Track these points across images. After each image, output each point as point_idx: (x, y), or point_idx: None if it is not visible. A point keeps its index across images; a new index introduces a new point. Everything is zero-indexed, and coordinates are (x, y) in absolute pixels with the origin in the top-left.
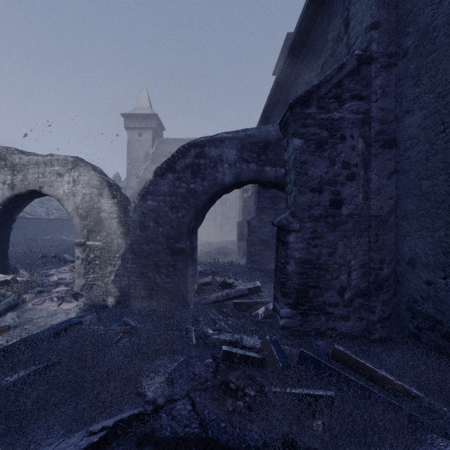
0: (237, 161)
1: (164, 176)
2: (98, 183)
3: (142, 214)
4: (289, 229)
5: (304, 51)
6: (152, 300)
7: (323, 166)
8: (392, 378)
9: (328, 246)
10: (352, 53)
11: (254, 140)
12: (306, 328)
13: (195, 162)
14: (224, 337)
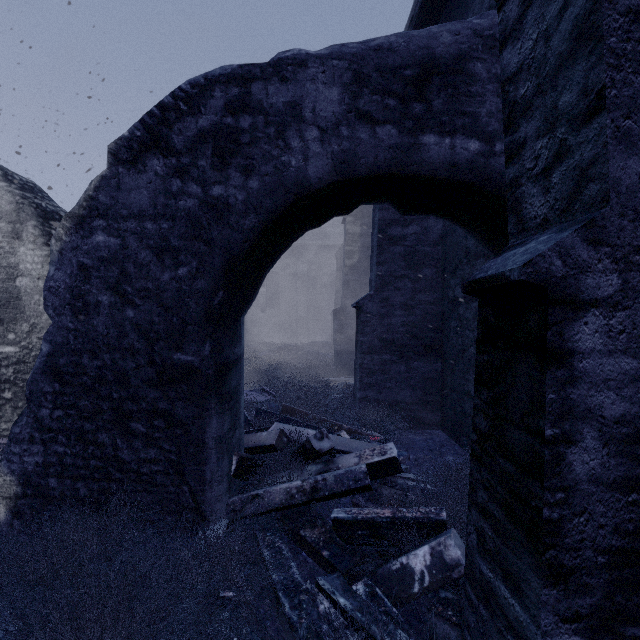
0: (342, 119)
1: (140, 165)
2: (12, 209)
3: (79, 271)
4: (577, 296)
5: None
6: (102, 512)
7: None
8: None
9: None
10: None
11: (390, 62)
12: None
13: (226, 124)
14: None
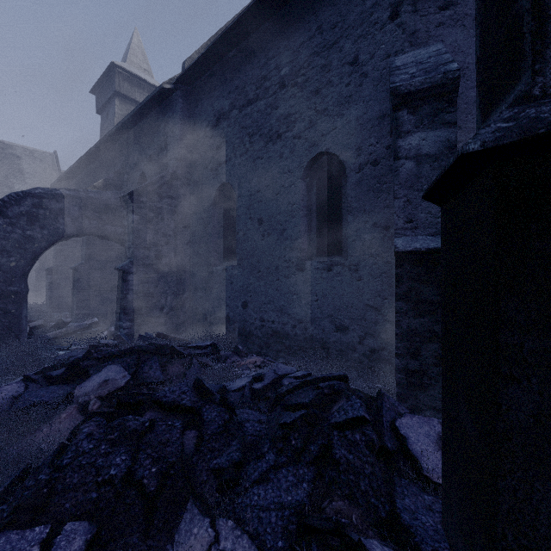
0: (80, 216)
1: None
2: None
3: None
4: (129, 272)
5: (136, 130)
6: None
7: (151, 234)
8: (182, 338)
9: (154, 282)
10: (168, 171)
11: (96, 202)
12: (141, 333)
13: (33, 211)
14: (82, 346)
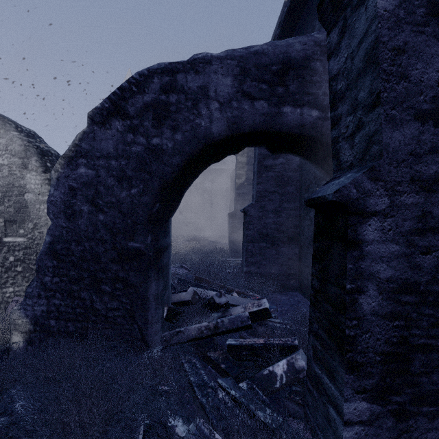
0: (233, 97)
1: (107, 125)
2: (22, 149)
3: (69, 191)
4: (364, 209)
5: None
6: (84, 341)
7: None
8: None
9: None
10: None
11: (263, 61)
12: None
13: (161, 100)
14: None
